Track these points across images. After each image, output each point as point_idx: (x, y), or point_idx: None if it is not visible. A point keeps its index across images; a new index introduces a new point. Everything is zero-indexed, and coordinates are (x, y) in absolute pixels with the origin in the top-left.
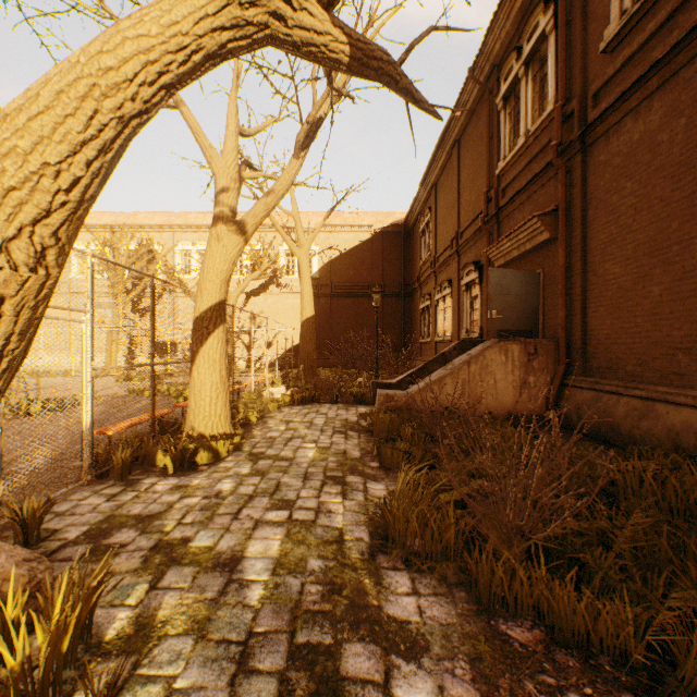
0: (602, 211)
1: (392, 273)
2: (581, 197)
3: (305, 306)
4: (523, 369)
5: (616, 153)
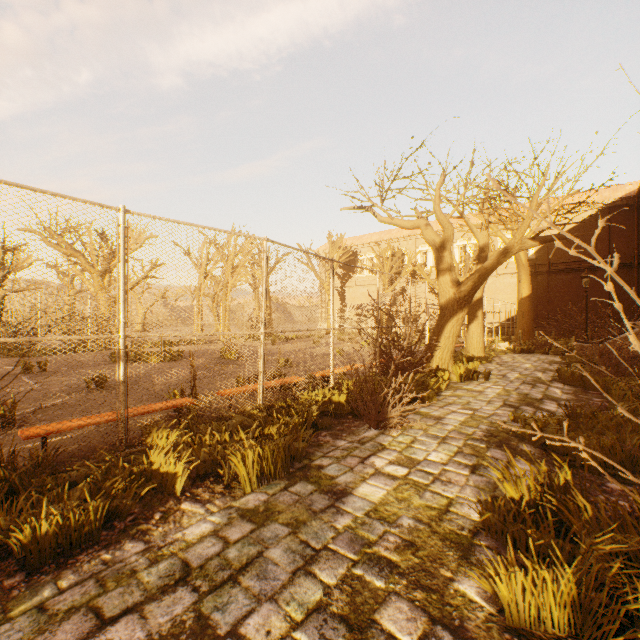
0: None
1: (621, 246)
2: None
3: (522, 287)
4: None
5: None
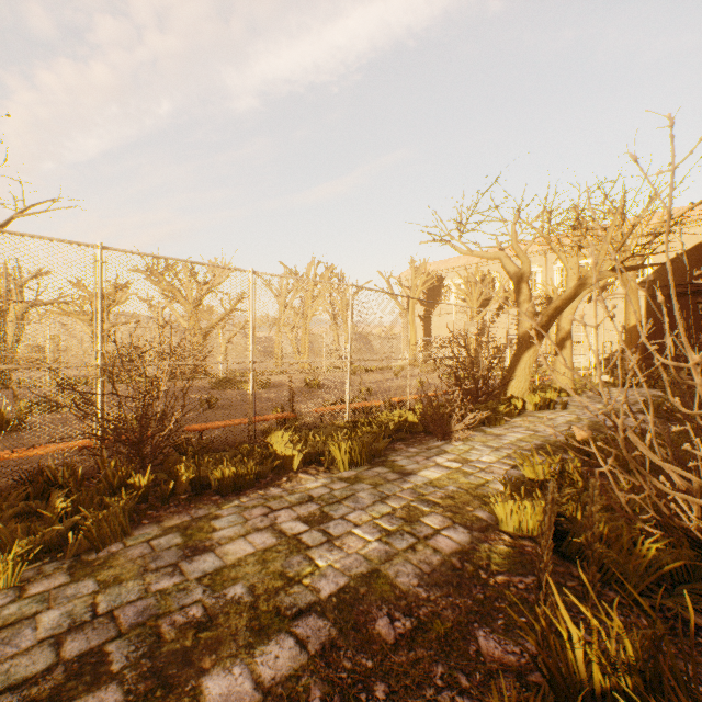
0: None
1: None
2: None
3: (630, 314)
4: None
5: None
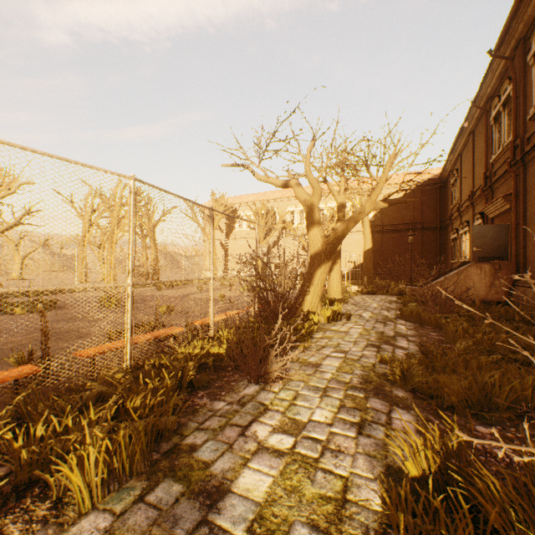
0: (530, 198)
1: (429, 214)
2: (522, 189)
3: (366, 242)
4: (491, 277)
5: (534, 171)
